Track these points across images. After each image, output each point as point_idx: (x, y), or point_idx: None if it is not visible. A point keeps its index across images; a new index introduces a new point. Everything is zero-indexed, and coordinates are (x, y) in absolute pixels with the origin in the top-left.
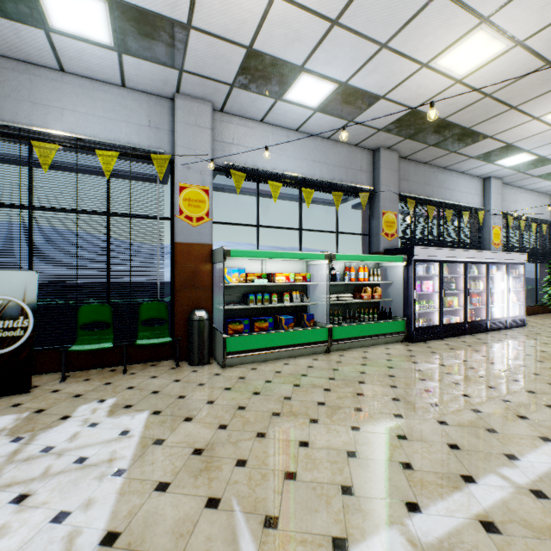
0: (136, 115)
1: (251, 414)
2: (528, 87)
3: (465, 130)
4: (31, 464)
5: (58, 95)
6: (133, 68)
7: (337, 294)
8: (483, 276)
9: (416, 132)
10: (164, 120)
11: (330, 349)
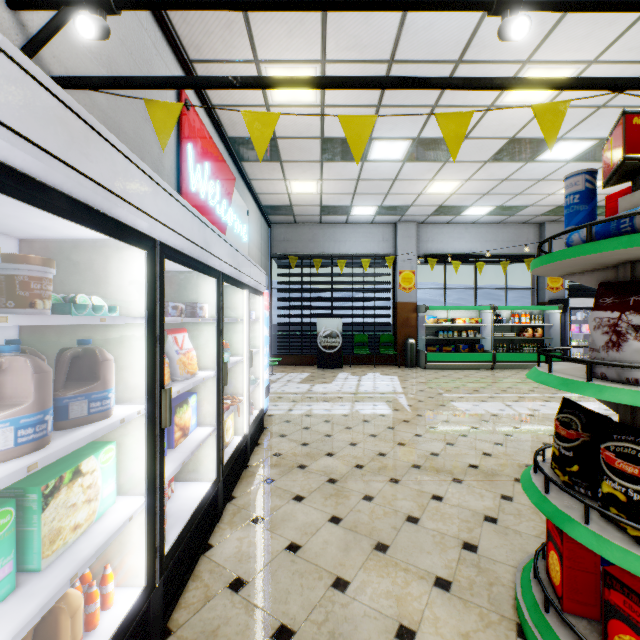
0: (376, 237)
1: (441, 379)
2: None
3: None
4: (368, 379)
5: (344, 235)
6: (379, 218)
7: (502, 333)
8: None
9: None
10: (390, 236)
11: (494, 367)
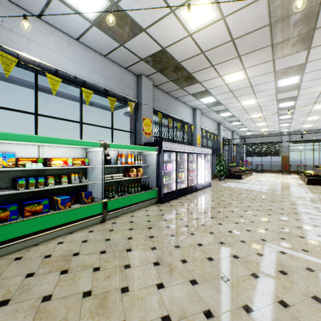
0: None
1: None
2: (221, 53)
3: (189, 74)
4: None
5: None
6: None
7: (111, 174)
8: (195, 161)
9: (164, 68)
10: None
11: (105, 218)
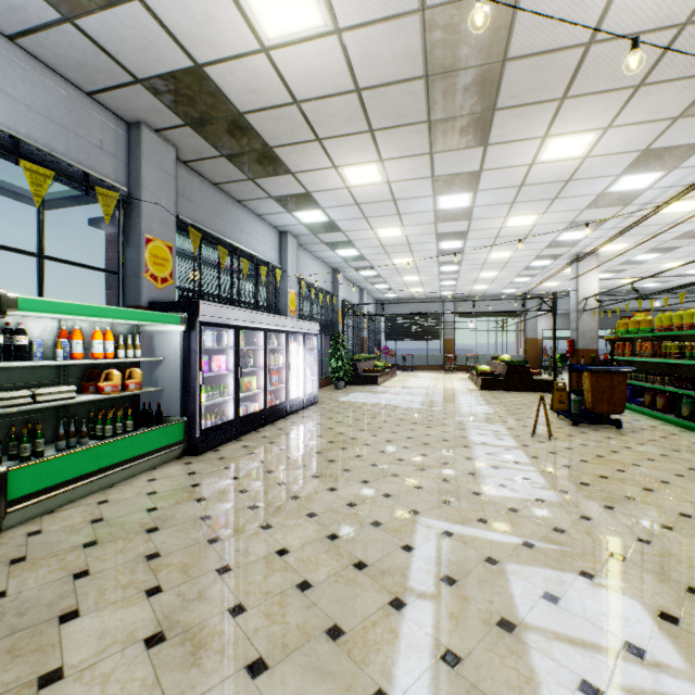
0: None
1: None
2: (336, 115)
3: (267, 149)
4: None
5: None
6: None
7: (32, 389)
8: (283, 348)
9: (203, 118)
10: None
11: (0, 525)
